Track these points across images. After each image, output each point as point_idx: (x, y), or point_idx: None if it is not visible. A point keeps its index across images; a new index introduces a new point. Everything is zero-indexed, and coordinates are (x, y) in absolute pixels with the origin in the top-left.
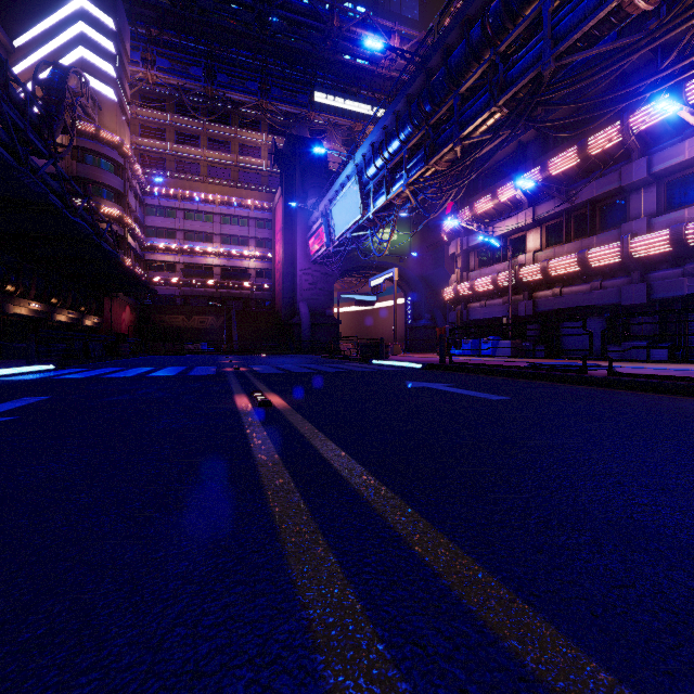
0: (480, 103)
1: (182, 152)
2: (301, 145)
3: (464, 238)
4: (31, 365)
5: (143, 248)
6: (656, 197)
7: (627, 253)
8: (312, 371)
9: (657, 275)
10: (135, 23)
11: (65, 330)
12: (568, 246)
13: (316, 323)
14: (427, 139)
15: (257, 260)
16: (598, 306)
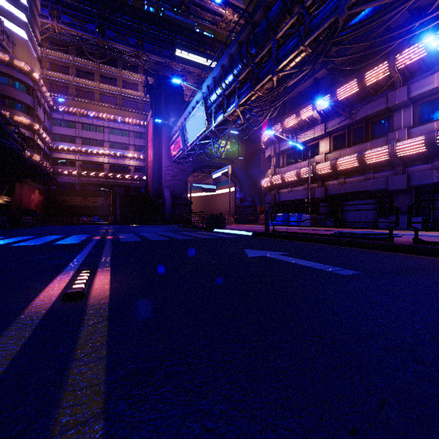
0: (291, 45)
1: (81, 83)
2: (165, 82)
3: (277, 144)
4: None
5: (51, 149)
6: (412, 115)
7: (393, 153)
8: (166, 239)
9: (413, 169)
10: None
11: None
12: (350, 149)
13: (175, 203)
14: (252, 74)
15: (135, 160)
16: (371, 191)
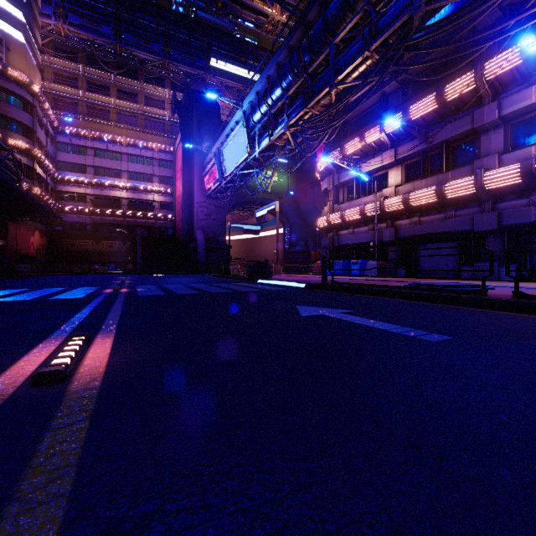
0: (354, 50)
1: (93, 99)
2: (198, 98)
3: (335, 175)
4: None
5: (55, 180)
6: (504, 138)
7: (481, 185)
8: (196, 292)
9: (505, 205)
10: None
11: None
12: (426, 181)
13: (210, 248)
14: (305, 88)
15: (160, 195)
16: (452, 232)
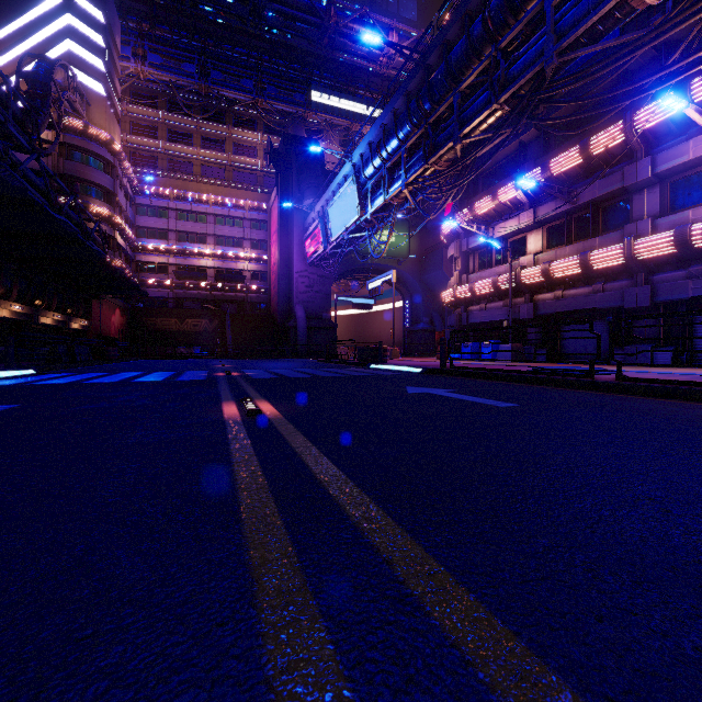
0: (481, 101)
1: (175, 150)
2: (298, 145)
3: (464, 239)
4: (9, 370)
5: (134, 249)
6: (660, 198)
7: (630, 254)
8: (308, 376)
9: (661, 278)
10: (125, 17)
11: (50, 333)
12: (570, 248)
13: (312, 327)
14: (426, 138)
15: (252, 262)
16: (600, 309)
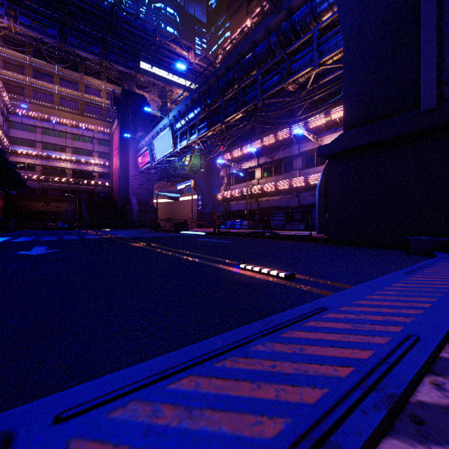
0: (233, 107)
1: (39, 85)
2: (132, 97)
3: (228, 168)
4: None
5: (8, 152)
6: (302, 162)
7: (291, 184)
8: (152, 236)
9: (302, 195)
10: None
11: None
12: (271, 178)
13: (142, 210)
14: (209, 115)
15: (99, 166)
16: (282, 206)
